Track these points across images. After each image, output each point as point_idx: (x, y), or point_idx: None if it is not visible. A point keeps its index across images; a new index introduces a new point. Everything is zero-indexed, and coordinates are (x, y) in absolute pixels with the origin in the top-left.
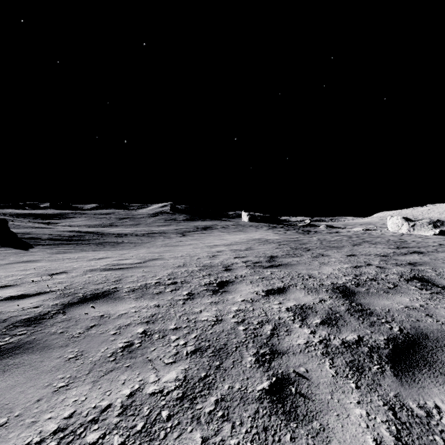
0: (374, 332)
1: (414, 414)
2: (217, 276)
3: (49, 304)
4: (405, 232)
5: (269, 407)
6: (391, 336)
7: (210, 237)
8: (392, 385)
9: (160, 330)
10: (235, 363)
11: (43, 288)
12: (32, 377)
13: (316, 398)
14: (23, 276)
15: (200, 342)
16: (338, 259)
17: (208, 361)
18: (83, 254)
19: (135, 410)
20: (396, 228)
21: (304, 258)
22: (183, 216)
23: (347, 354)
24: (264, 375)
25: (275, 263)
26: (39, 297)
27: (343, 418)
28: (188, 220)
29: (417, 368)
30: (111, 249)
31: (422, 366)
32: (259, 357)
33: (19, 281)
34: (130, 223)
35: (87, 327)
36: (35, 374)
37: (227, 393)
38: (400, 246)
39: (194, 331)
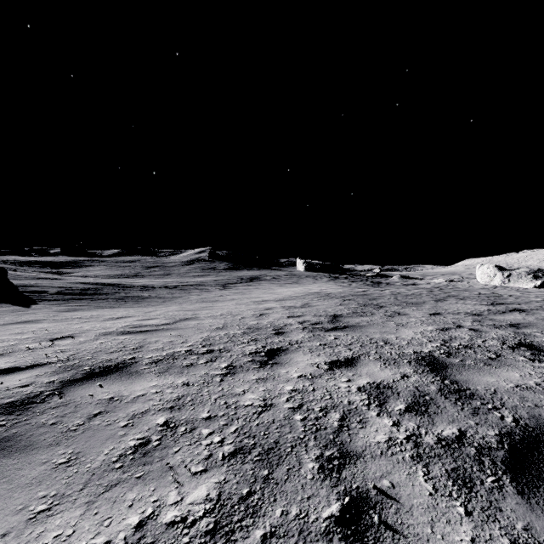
0: (480, 424)
1: None
2: (265, 342)
3: (42, 382)
4: (499, 284)
5: None
6: (503, 429)
7: (257, 290)
8: (518, 510)
9: (188, 420)
10: (290, 473)
11: (39, 358)
12: (1, 496)
13: (410, 533)
14: (18, 341)
15: (242, 439)
16: (419, 319)
17: (252, 470)
18: (98, 312)
19: None
20: (487, 279)
21: (376, 317)
22: (224, 264)
23: (447, 459)
24: (332, 492)
25: (340, 324)
26: (33, 371)
27: None
28: (230, 269)
29: None
30: (134, 305)
31: None
32: (323, 463)
33: (10, 348)
34: (159, 273)
35: (90, 415)
36: (7, 490)
37: (280, 524)
38: (495, 302)
39: (234, 421)
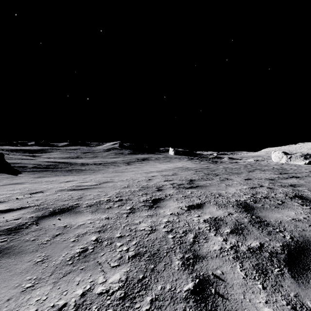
0: (271, 240)
1: None
2: (152, 195)
3: (26, 217)
4: (284, 162)
5: (194, 306)
6: (285, 243)
7: (147, 166)
8: (291, 286)
9: (109, 238)
10: (166, 266)
11: (24, 204)
12: (6, 279)
13: (232, 298)
14: (11, 194)
15: (139, 248)
16: (239, 182)
17: (145, 265)
18: (56, 178)
19: (85, 309)
20: (278, 159)
21: (214, 181)
22: (128, 151)
23: (253, 259)
24: (189, 276)
25: (194, 185)
26: (20, 211)
27: None
28: (131, 153)
29: (309, 270)
30: (77, 174)
31: None
32: (184, 261)
33: (7, 198)
34: (91, 156)
35: (54, 235)
36: (9, 276)
37: (160, 293)
38: (282, 172)
39: (134, 239)
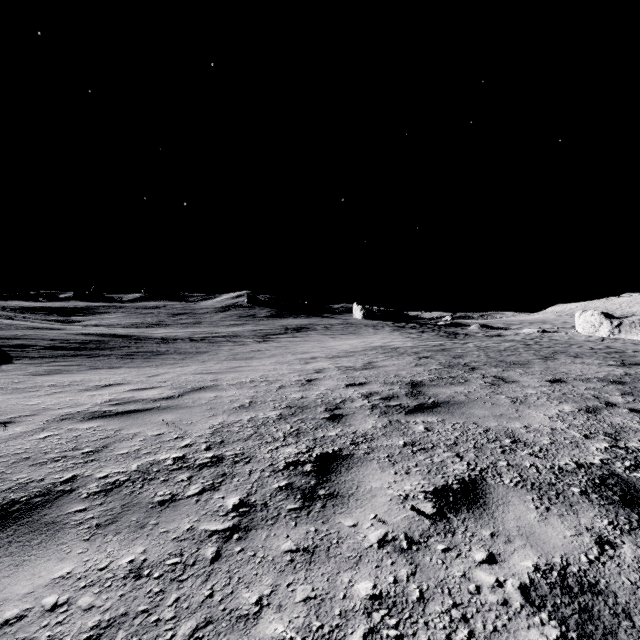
0: None
1: None
2: (313, 437)
3: None
4: (606, 335)
5: None
6: None
7: (305, 343)
8: None
9: None
10: None
11: None
12: None
13: None
14: None
15: None
16: (539, 390)
17: None
18: (85, 376)
19: None
20: (591, 329)
21: (474, 387)
22: (266, 311)
23: None
24: None
25: (425, 399)
26: None
27: None
28: (273, 316)
29: None
30: (142, 364)
31: None
32: None
33: None
34: (187, 321)
35: None
36: None
37: None
38: (626, 361)
39: None
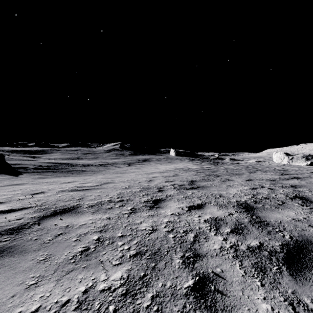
0: (271, 239)
1: (309, 308)
2: (153, 195)
3: (28, 217)
4: (286, 163)
5: (194, 303)
6: (284, 242)
7: (148, 167)
8: (289, 283)
9: (110, 237)
10: (167, 265)
11: (25, 204)
12: (10, 276)
13: (231, 295)
14: (12, 195)
15: (140, 247)
16: (240, 183)
17: (146, 263)
18: (57, 179)
19: (88, 305)
20: (279, 160)
21: (215, 182)
22: (128, 152)
23: (252, 257)
24: (189, 274)
25: (195, 185)
26: (22, 211)
27: (253, 312)
28: (132, 154)
29: (307, 268)
30: (77, 175)
31: (310, 267)
32: (185, 260)
33: (8, 199)
34: (91, 157)
35: (56, 235)
36: (13, 273)
37: (161, 290)
38: (284, 173)
39: (135, 238)
